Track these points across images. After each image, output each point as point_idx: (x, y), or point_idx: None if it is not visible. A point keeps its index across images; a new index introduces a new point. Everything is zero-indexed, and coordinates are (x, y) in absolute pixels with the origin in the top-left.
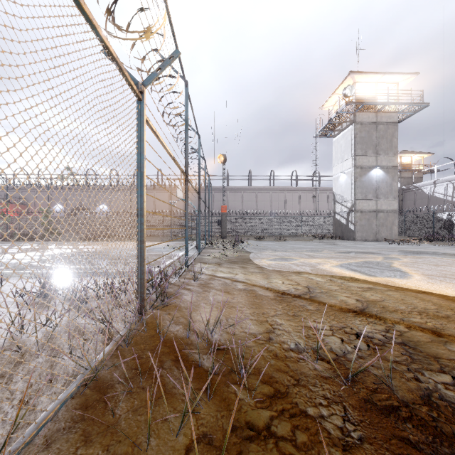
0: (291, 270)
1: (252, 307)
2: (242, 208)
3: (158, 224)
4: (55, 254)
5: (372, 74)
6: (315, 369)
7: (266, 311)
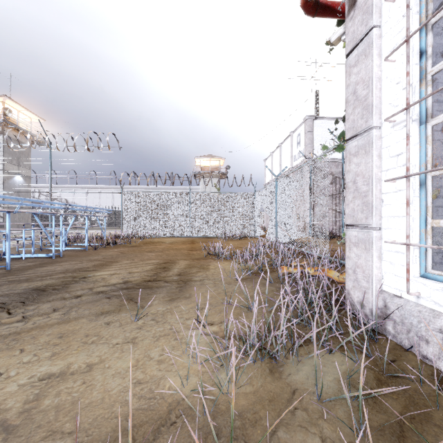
0: None
1: None
2: None
3: None
4: None
5: (20, 105)
6: None
7: None
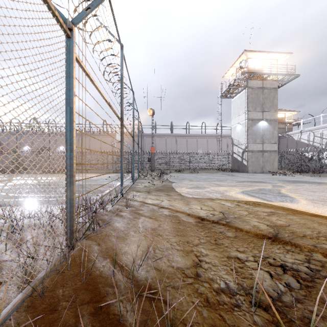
0: (206, 197)
1: (177, 235)
2: (166, 149)
3: (103, 161)
4: (16, 185)
5: (259, 52)
6: (255, 323)
7: (191, 240)
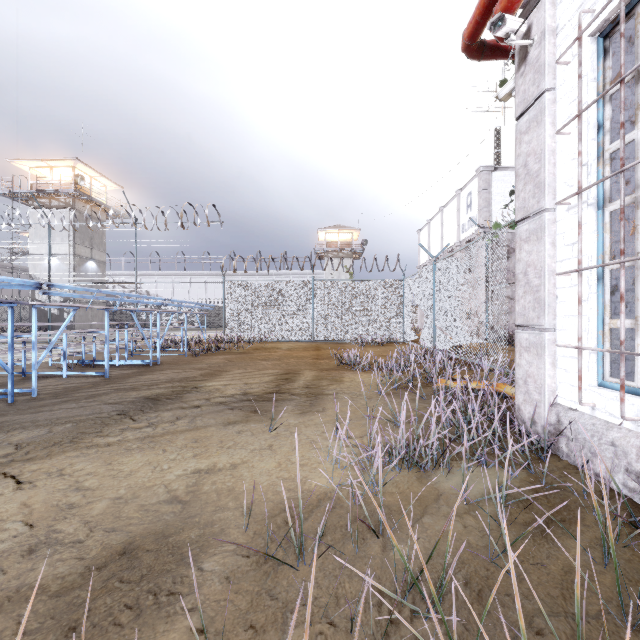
0: None
1: None
2: None
3: None
4: None
5: (93, 170)
6: None
7: None
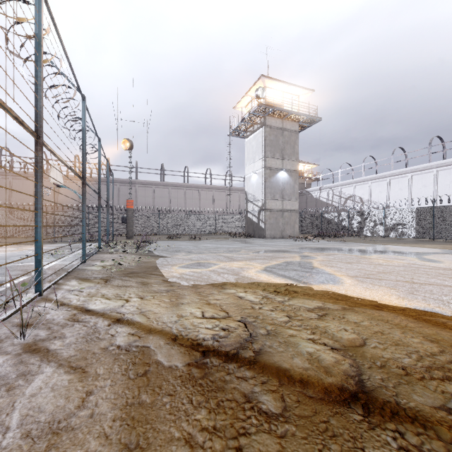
0: (212, 282)
1: (125, 448)
2: (153, 205)
3: None
4: None
5: (279, 82)
6: None
7: None
